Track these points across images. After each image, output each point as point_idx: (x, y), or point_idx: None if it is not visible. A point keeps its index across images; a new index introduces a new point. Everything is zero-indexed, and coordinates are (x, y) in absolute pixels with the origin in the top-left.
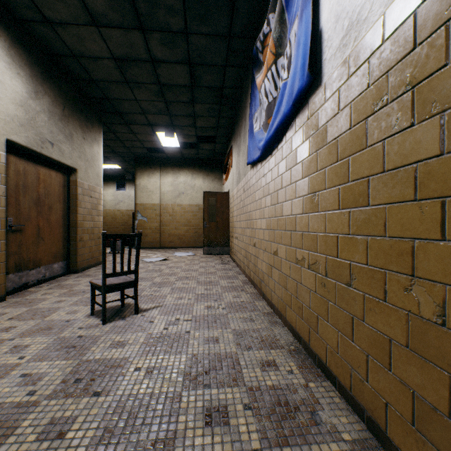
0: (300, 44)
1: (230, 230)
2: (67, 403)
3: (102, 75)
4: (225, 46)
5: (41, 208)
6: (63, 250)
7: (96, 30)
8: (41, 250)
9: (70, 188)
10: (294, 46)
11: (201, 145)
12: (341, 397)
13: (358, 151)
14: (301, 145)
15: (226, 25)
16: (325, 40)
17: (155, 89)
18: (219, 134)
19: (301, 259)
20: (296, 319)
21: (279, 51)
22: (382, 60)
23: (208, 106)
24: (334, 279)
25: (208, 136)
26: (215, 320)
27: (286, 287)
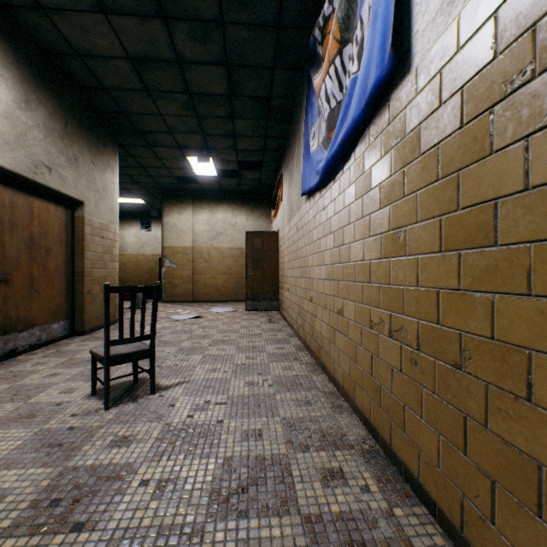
0: (378, 17)
1: (280, 279)
2: (30, 545)
3: (115, 80)
4: (272, 41)
5: (35, 252)
6: (66, 306)
7: (104, 19)
8: (35, 306)
9: (75, 226)
10: (367, 25)
11: (243, 173)
12: (444, 534)
13: (475, 160)
14: (379, 162)
15: (274, 10)
16: (416, 4)
17: (184, 99)
18: (266, 160)
19: (379, 323)
20: (370, 406)
21: (345, 37)
22: (522, 7)
23: (252, 123)
24: (432, 355)
25: (252, 162)
26: (258, 403)
27: (355, 359)
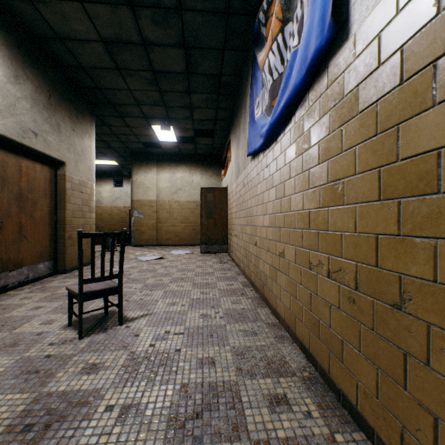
0: None
1: (229, 227)
2: None
3: (91, 60)
4: (223, 26)
5: (23, 204)
6: (50, 249)
7: (80, 7)
8: (23, 249)
9: (57, 182)
10: (307, 4)
11: (198, 139)
12: None
13: (416, 113)
14: (318, 123)
15: None
16: None
17: (148, 76)
18: (217, 128)
19: (318, 264)
20: (309, 337)
21: (287, 16)
22: None
23: (206, 96)
24: (370, 295)
25: (206, 130)
26: (211, 333)
27: (295, 296)
